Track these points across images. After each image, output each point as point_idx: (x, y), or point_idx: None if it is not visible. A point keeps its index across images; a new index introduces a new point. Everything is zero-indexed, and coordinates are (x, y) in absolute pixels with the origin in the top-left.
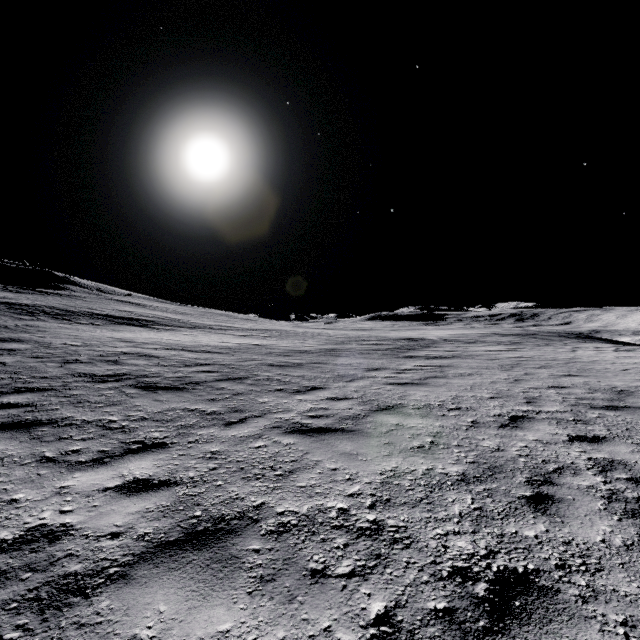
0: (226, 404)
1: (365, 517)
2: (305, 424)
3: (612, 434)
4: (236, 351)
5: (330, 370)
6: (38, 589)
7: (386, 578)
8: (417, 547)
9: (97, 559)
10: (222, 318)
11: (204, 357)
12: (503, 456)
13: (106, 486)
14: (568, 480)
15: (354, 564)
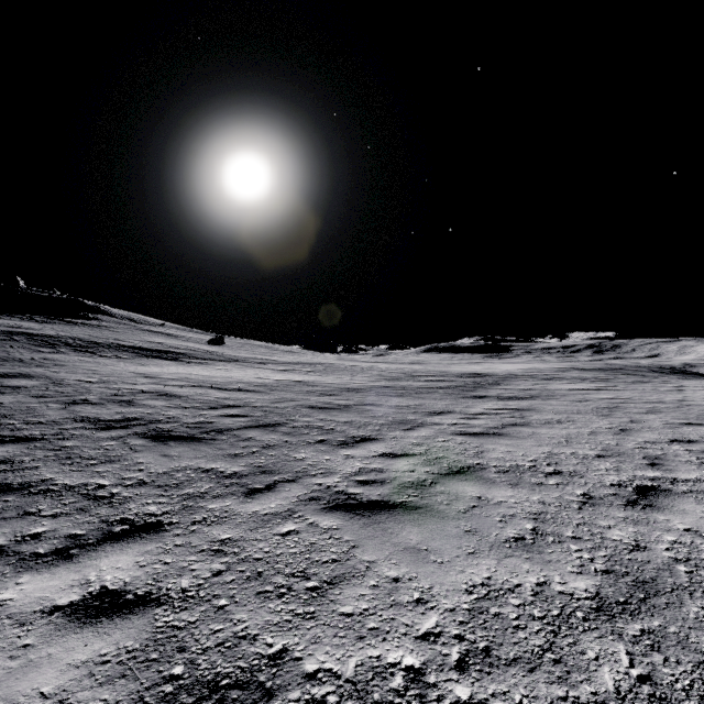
0: (252, 462)
1: (453, 692)
2: (352, 495)
3: None
4: (273, 389)
5: (383, 414)
6: None
7: None
8: None
9: None
10: (262, 350)
11: (234, 397)
12: (650, 560)
13: (56, 603)
14: None
15: None
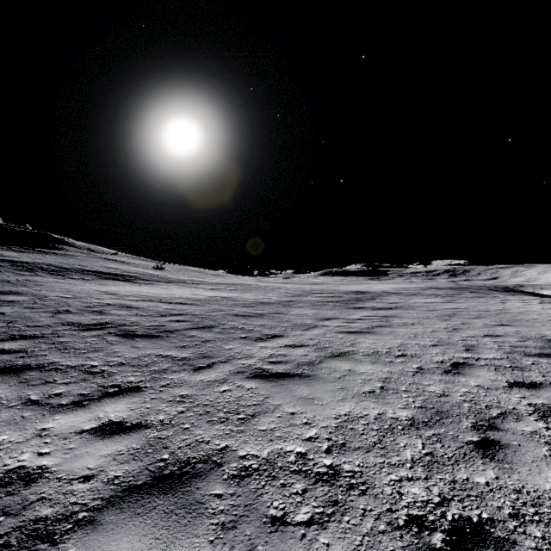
0: (195, 350)
1: (322, 462)
2: (266, 369)
3: (548, 380)
4: (206, 303)
5: (288, 320)
6: (8, 535)
7: (344, 527)
8: (373, 493)
9: (68, 503)
10: (195, 274)
11: (178, 308)
12: (448, 401)
13: (83, 428)
14: (512, 425)
15: (312, 511)
